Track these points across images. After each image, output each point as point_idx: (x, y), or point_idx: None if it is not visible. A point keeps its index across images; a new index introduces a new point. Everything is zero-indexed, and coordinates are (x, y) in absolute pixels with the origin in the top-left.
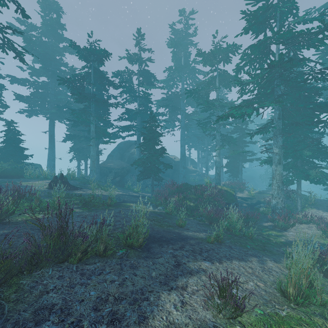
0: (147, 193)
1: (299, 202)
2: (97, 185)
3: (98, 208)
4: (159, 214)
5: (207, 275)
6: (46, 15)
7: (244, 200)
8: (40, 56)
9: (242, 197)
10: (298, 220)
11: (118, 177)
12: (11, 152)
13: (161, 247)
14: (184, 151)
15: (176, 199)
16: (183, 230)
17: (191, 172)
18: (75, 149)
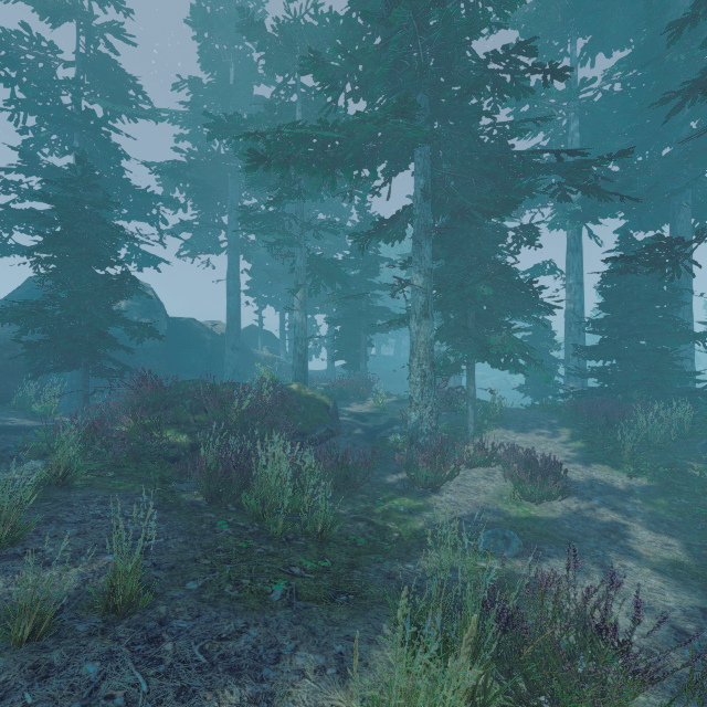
0: None
1: (470, 415)
2: None
3: None
4: None
5: None
6: None
7: (360, 420)
8: None
9: (358, 413)
10: (466, 458)
11: None
12: None
13: None
14: (237, 307)
15: (128, 428)
16: None
17: (262, 362)
18: None
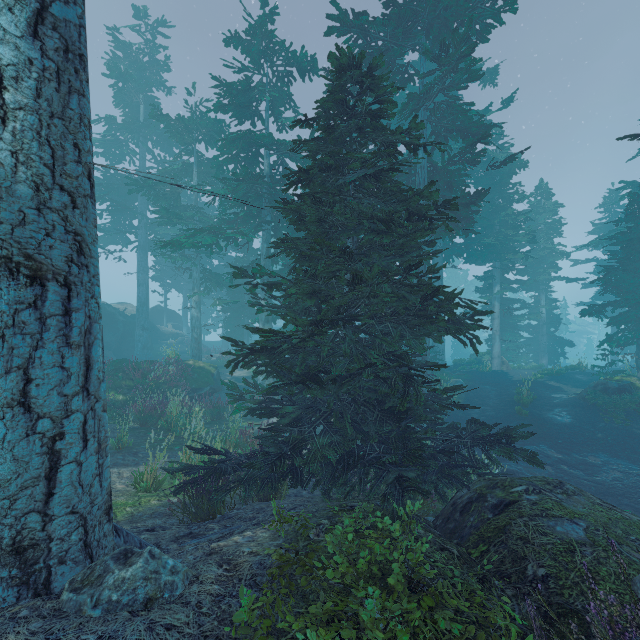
0: None
1: None
2: None
3: None
4: None
5: None
6: None
7: (238, 382)
8: None
9: (237, 377)
10: None
11: None
12: None
13: None
14: (146, 295)
15: None
16: None
17: (167, 337)
18: None
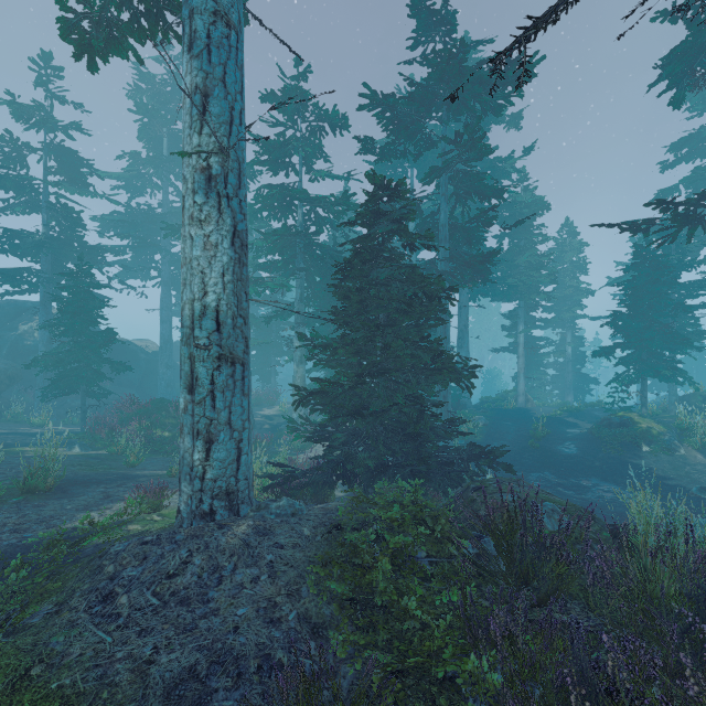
0: (70, 427)
1: None
2: None
3: None
4: (95, 457)
5: None
6: None
7: (269, 420)
8: None
9: (268, 415)
10: None
11: None
12: None
13: (86, 487)
14: (170, 332)
15: (135, 429)
16: (134, 470)
17: None
18: None
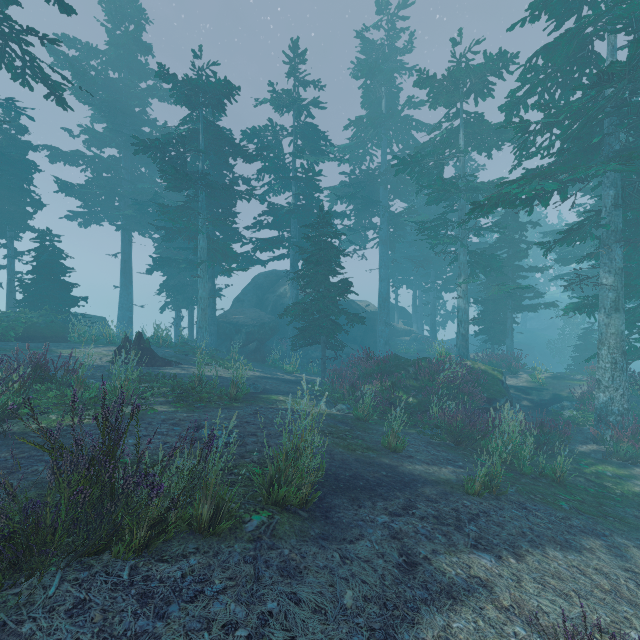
0: (312, 376)
1: None
2: (211, 358)
3: (209, 404)
4: (341, 421)
5: (499, 604)
6: (116, 27)
7: (522, 393)
8: (104, 107)
9: (516, 386)
10: None
11: (252, 341)
12: (45, 291)
13: (356, 508)
14: (387, 290)
15: (376, 388)
16: (400, 461)
17: (400, 334)
18: (169, 287)
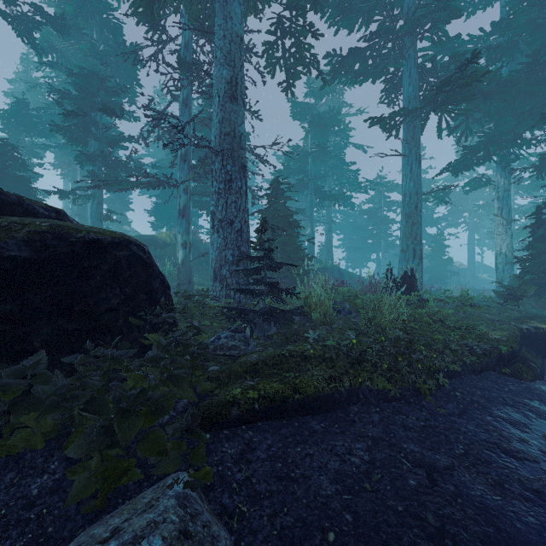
0: None
1: None
2: None
3: None
4: None
5: None
6: None
7: None
8: None
9: None
10: None
11: None
12: None
13: None
14: (473, 257)
15: None
16: None
17: (484, 282)
18: (351, 259)
